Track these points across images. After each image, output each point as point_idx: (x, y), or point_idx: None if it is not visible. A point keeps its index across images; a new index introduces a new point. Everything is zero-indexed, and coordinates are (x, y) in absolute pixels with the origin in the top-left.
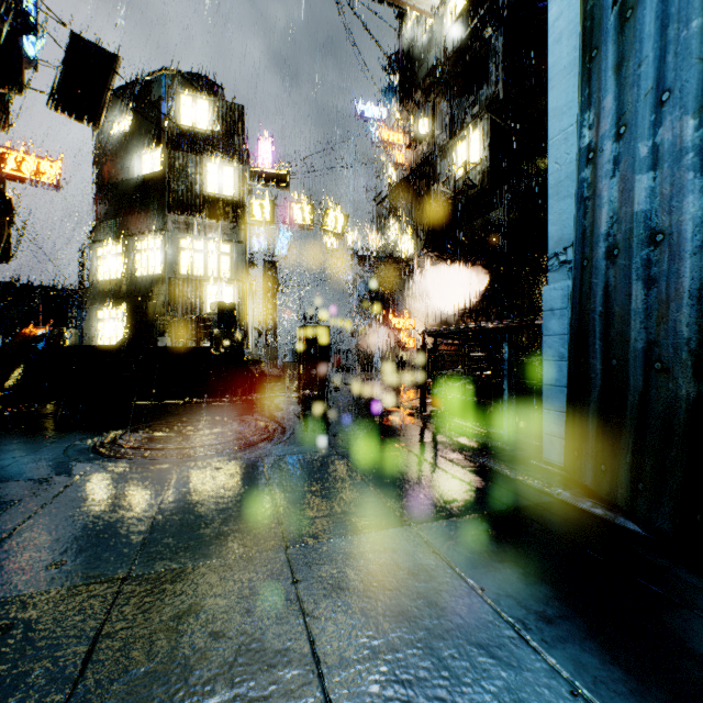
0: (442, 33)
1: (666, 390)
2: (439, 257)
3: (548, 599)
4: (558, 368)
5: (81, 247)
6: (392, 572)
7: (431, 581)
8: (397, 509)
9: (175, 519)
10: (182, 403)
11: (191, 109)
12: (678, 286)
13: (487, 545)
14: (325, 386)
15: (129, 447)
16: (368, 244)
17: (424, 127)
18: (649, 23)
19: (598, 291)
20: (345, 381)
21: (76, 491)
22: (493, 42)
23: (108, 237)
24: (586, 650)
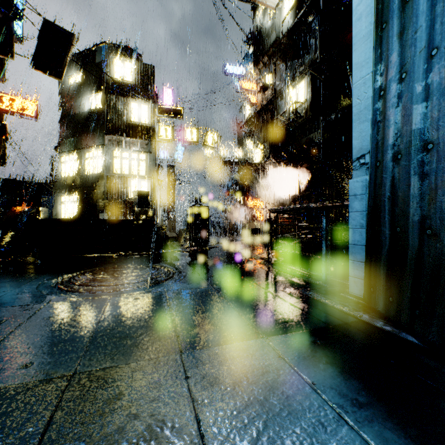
0: (280, 19)
1: (435, 248)
2: (279, 162)
3: (358, 390)
4: (359, 233)
5: (51, 156)
6: (252, 371)
7: (278, 377)
8: (254, 326)
9: (107, 333)
10: (114, 255)
11: (121, 68)
12: (443, 178)
13: (315, 351)
14: (206, 244)
15: (79, 284)
16: (233, 154)
17: (269, 80)
18: (423, 4)
19: (387, 182)
20: (219, 241)
21: (43, 314)
22: (313, 25)
23: (68, 150)
24: (387, 428)
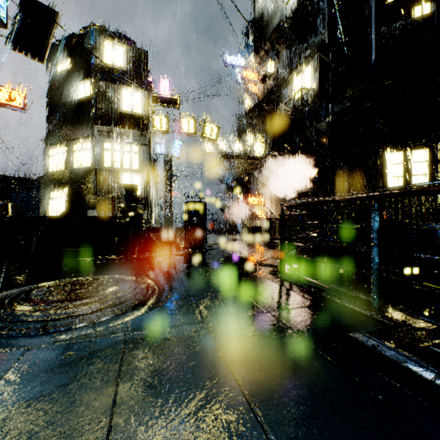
0: (284, 2)
1: None
2: (282, 155)
3: None
4: None
5: None
6: None
7: None
8: None
9: None
10: (89, 261)
11: (111, 52)
12: None
13: None
14: (203, 245)
15: None
16: (233, 149)
17: (271, 68)
18: None
19: None
20: (217, 241)
21: None
22: (321, 4)
23: (55, 142)
24: None
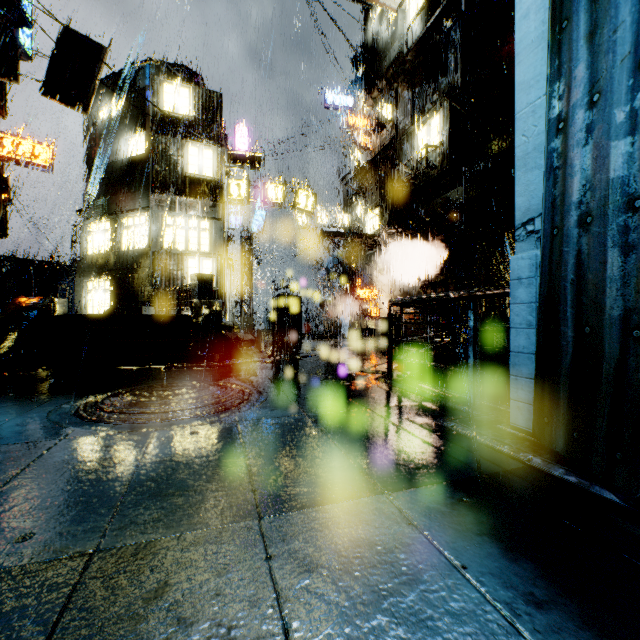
0: (404, 26)
1: None
2: (402, 233)
3: (534, 578)
4: (526, 335)
5: (74, 225)
6: (369, 547)
7: (409, 557)
8: (370, 475)
9: (148, 486)
10: (164, 368)
11: (173, 96)
12: None
13: (463, 515)
14: (297, 351)
15: (109, 411)
16: (336, 221)
17: (388, 114)
18: None
19: (569, 259)
20: (315, 347)
21: (53, 456)
22: (452, 34)
23: (97, 215)
24: None
